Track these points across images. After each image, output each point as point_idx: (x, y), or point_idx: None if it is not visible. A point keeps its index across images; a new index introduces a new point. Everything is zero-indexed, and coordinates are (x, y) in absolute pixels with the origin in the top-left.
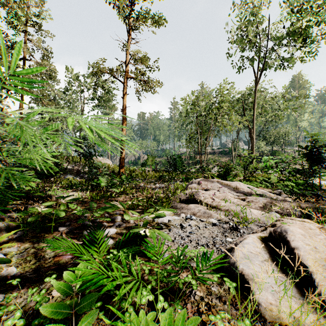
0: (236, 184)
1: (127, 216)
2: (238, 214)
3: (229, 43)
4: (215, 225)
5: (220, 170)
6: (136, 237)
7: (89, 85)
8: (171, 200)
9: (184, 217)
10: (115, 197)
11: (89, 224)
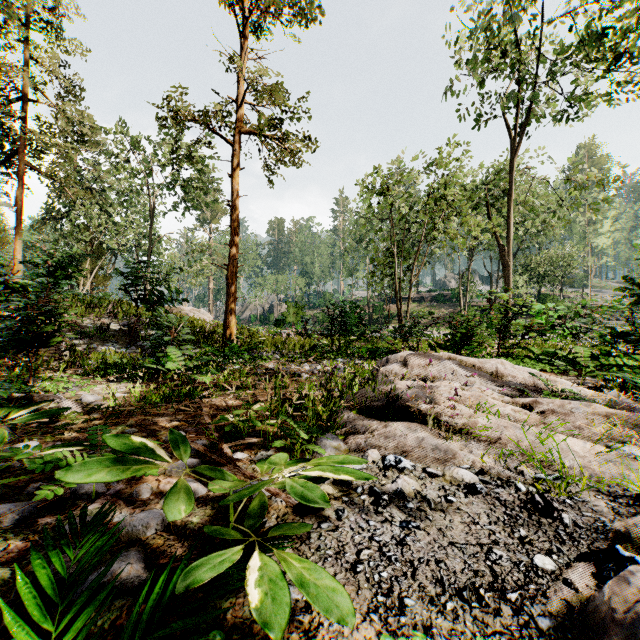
0: (496, 365)
1: (176, 500)
2: (540, 457)
3: (459, 66)
4: (474, 494)
5: (437, 333)
6: (211, 584)
7: (168, 159)
8: (341, 407)
9: (379, 463)
10: (200, 399)
11: (94, 493)
